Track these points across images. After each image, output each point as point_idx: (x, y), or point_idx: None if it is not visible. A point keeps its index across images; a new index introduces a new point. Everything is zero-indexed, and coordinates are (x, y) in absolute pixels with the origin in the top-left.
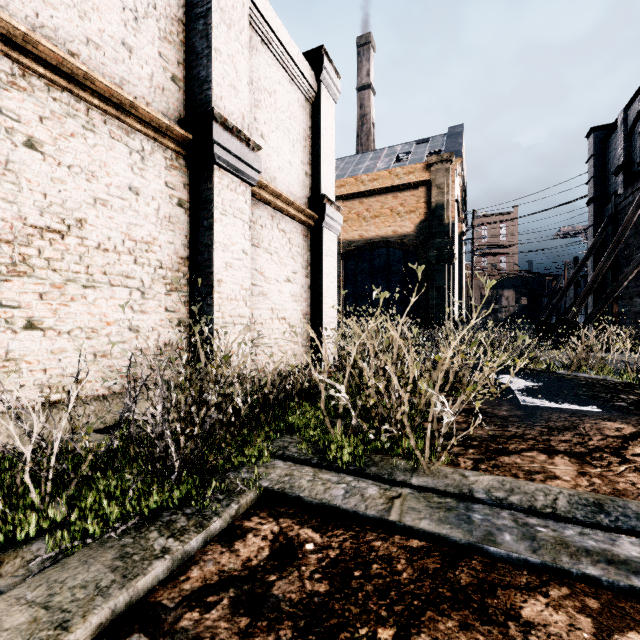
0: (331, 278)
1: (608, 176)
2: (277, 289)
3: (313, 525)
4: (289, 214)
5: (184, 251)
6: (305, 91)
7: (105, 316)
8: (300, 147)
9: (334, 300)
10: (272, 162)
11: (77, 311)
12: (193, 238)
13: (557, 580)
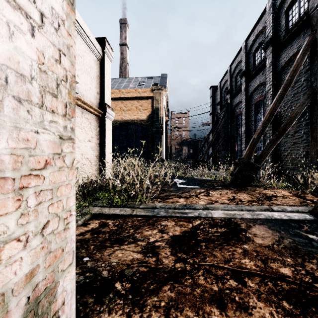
0: (109, 140)
1: (216, 105)
2: (84, 145)
3: (110, 219)
4: (90, 111)
5: None
6: (97, 56)
7: None
8: (95, 81)
9: (110, 150)
10: (82, 87)
11: None
12: None
13: (171, 218)
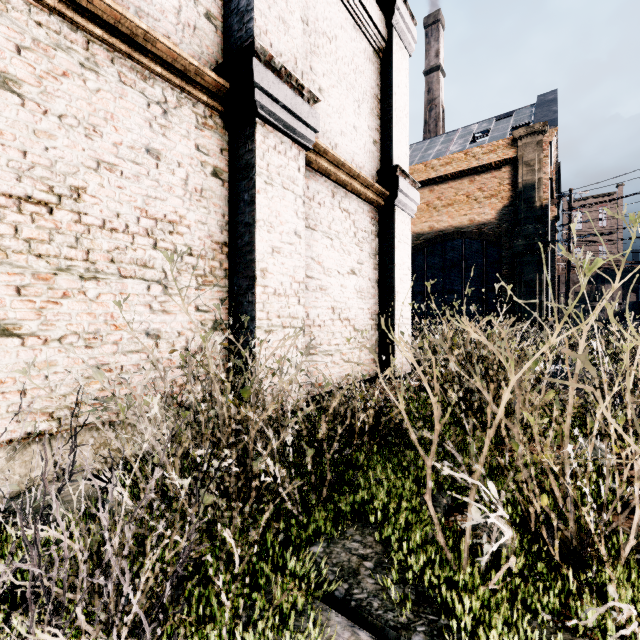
0: (405, 269)
1: None
2: (339, 283)
3: None
4: (353, 190)
5: (221, 234)
6: (373, 40)
7: (112, 317)
8: (367, 109)
9: (408, 297)
10: (332, 125)
11: (72, 311)
12: (232, 217)
13: None
